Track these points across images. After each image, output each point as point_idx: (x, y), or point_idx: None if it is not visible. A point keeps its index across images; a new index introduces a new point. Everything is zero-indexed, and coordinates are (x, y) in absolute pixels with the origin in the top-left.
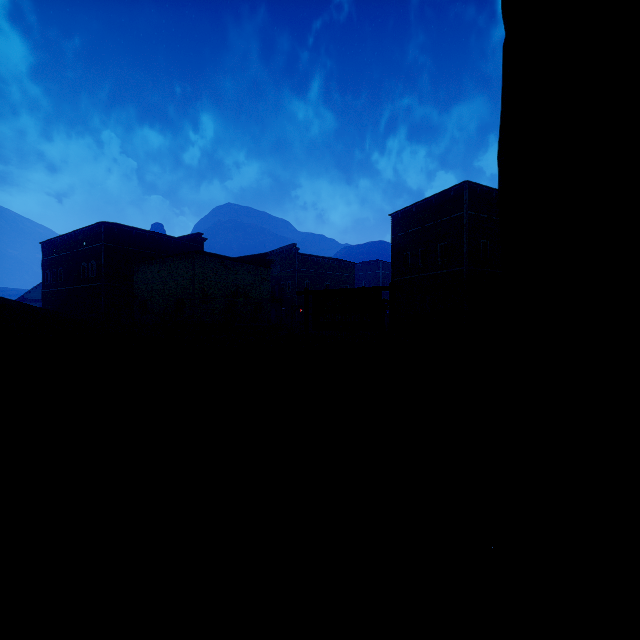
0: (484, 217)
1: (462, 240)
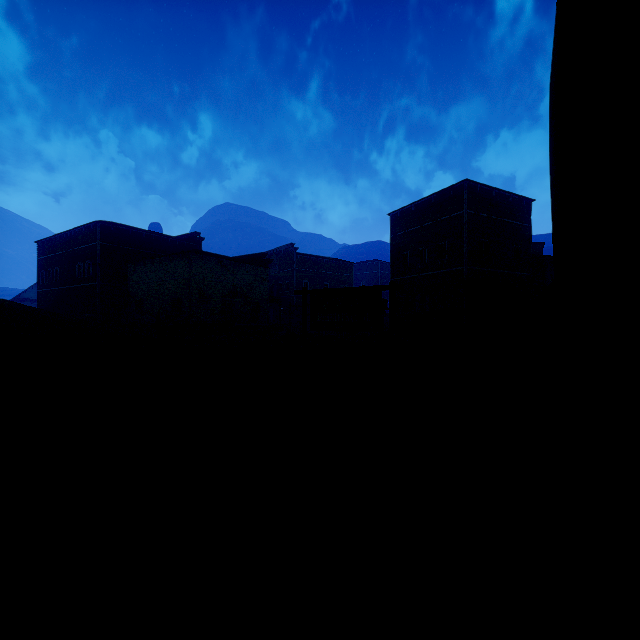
0: (484, 216)
1: (462, 239)
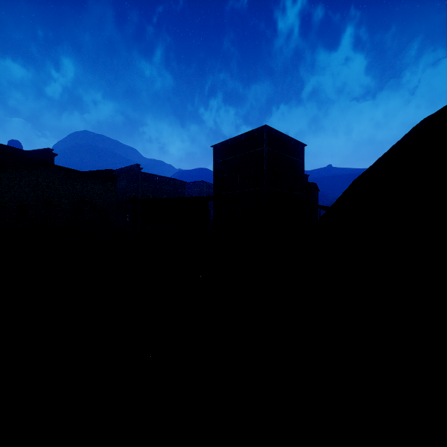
0: (277, 152)
1: (263, 167)
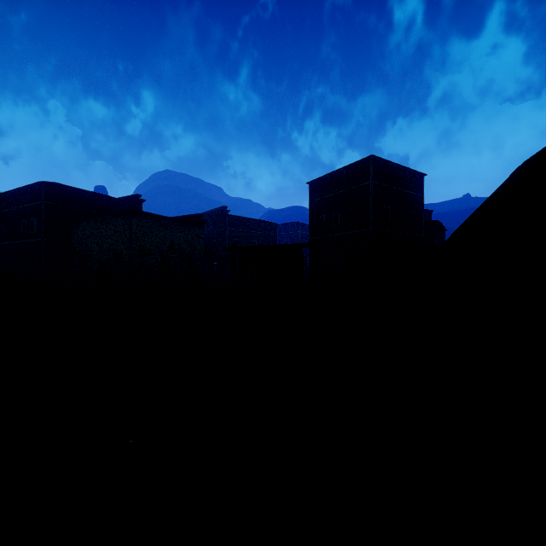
0: (386, 186)
1: (368, 205)
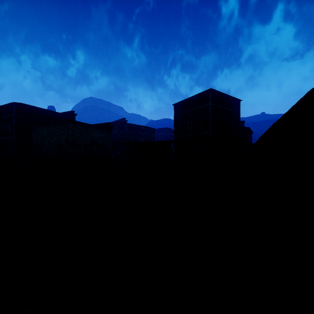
0: (219, 107)
1: (209, 118)
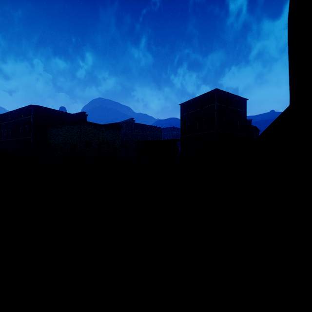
0: (224, 106)
1: (214, 117)
